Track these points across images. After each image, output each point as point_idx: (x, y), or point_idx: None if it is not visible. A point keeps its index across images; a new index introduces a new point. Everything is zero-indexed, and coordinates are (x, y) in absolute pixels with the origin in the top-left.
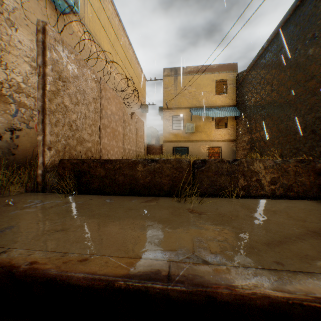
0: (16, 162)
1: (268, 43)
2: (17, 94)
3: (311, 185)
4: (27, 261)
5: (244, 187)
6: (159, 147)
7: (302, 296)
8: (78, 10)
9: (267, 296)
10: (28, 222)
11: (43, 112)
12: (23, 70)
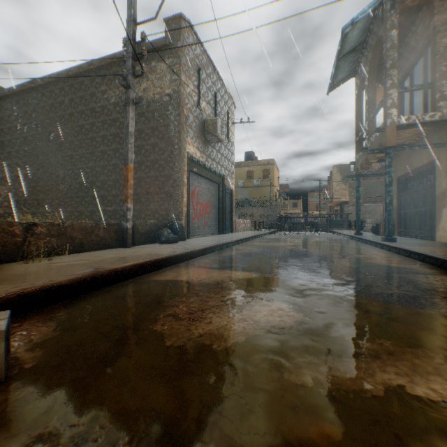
0: None
1: (46, 82)
2: None
3: (112, 240)
4: (19, 290)
5: (73, 245)
6: None
7: (136, 264)
8: None
9: (129, 266)
10: None
11: None
12: None
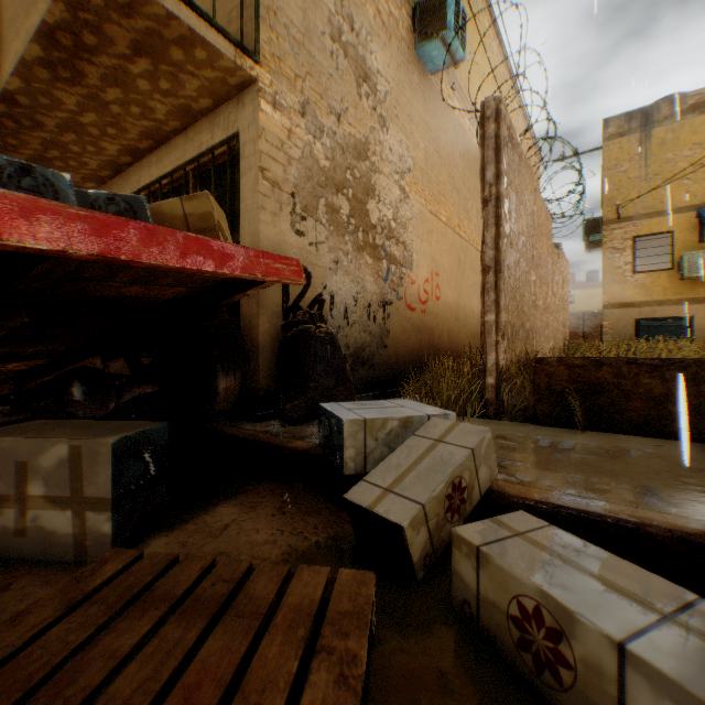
0: (386, 359)
1: None
2: (387, 241)
3: None
4: None
5: None
6: (574, 321)
7: None
8: (464, 55)
9: None
10: (658, 484)
11: (494, 269)
12: (392, 198)
